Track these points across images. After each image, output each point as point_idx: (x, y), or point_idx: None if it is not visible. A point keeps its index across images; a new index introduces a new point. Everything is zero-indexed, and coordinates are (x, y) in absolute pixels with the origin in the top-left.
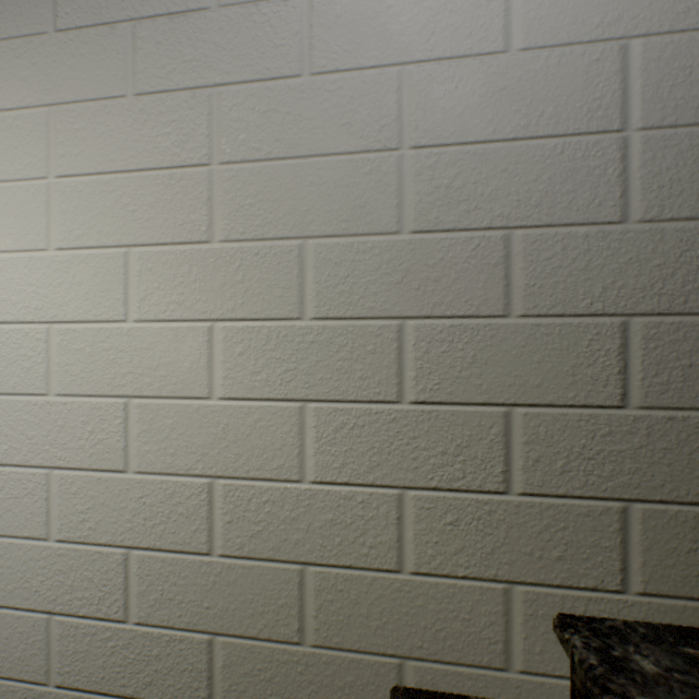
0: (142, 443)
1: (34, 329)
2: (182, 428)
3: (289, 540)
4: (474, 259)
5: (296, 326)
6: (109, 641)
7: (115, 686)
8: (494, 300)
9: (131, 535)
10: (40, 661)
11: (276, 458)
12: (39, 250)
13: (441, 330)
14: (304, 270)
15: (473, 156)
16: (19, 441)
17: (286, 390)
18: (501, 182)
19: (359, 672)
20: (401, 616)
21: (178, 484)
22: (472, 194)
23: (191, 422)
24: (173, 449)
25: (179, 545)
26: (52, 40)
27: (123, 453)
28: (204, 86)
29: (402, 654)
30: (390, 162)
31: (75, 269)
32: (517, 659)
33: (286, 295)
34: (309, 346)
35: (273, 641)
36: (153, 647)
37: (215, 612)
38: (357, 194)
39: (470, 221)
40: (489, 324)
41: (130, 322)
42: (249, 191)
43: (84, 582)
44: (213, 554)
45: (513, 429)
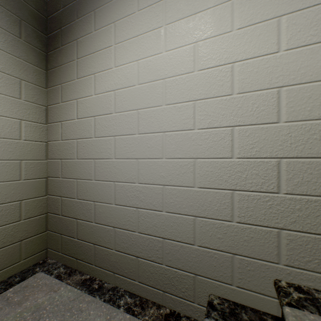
0: (288, 108)
1: (224, 67)
2: (315, 96)
3: None
4: None
5: None
6: (267, 202)
7: (271, 223)
8: None
9: (281, 152)
10: (227, 211)
11: None
12: (227, 33)
13: None
14: None
15: None
16: (216, 117)
17: None
18: None
19: None
20: None
21: (312, 124)
22: None
23: None
24: (309, 108)
25: (313, 154)
26: None
27: (276, 114)
28: None
29: None
30: None
31: (247, 35)
32: None
33: None
34: None
35: None
36: (295, 204)
37: None
38: None
39: None
40: None
41: (280, 52)
42: None
43: (252, 176)
44: None
45: None
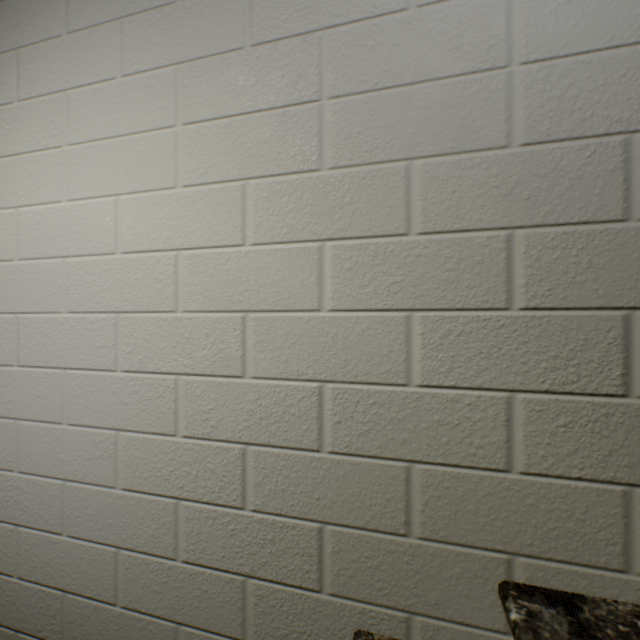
0: (258, 352)
1: (164, 256)
2: (294, 338)
3: (396, 439)
4: (589, 166)
5: (402, 241)
6: (229, 525)
7: (233, 564)
8: (611, 206)
9: (248, 433)
10: (169, 539)
11: (383, 363)
12: (169, 189)
13: (553, 238)
14: (410, 189)
15: (588, 65)
16: (151, 352)
17: (393, 301)
18: (620, 88)
19: (466, 565)
20: (510, 514)
21: (290, 388)
22: (587, 103)
23: (302, 332)
24: (285, 357)
25: (291, 442)
26: (180, 8)
27: (241, 361)
28: (314, 31)
29: (511, 551)
30: (498, 80)
31: (199, 202)
32: (637, 561)
33: (393, 213)
34: (415, 260)
35: (380, 532)
36: (267, 532)
37: (325, 503)
38: (464, 114)
39: (584, 129)
40: (606, 230)
41: (247, 246)
42: (357, 121)
43: (207, 473)
44: (322, 451)
45: (633, 333)
